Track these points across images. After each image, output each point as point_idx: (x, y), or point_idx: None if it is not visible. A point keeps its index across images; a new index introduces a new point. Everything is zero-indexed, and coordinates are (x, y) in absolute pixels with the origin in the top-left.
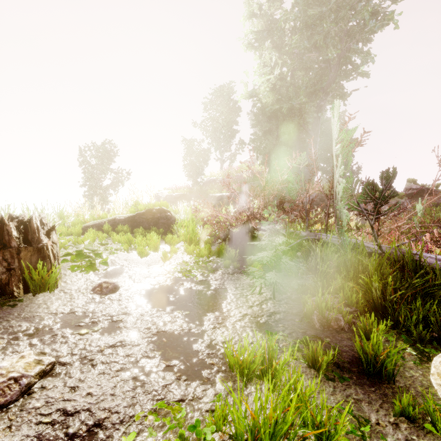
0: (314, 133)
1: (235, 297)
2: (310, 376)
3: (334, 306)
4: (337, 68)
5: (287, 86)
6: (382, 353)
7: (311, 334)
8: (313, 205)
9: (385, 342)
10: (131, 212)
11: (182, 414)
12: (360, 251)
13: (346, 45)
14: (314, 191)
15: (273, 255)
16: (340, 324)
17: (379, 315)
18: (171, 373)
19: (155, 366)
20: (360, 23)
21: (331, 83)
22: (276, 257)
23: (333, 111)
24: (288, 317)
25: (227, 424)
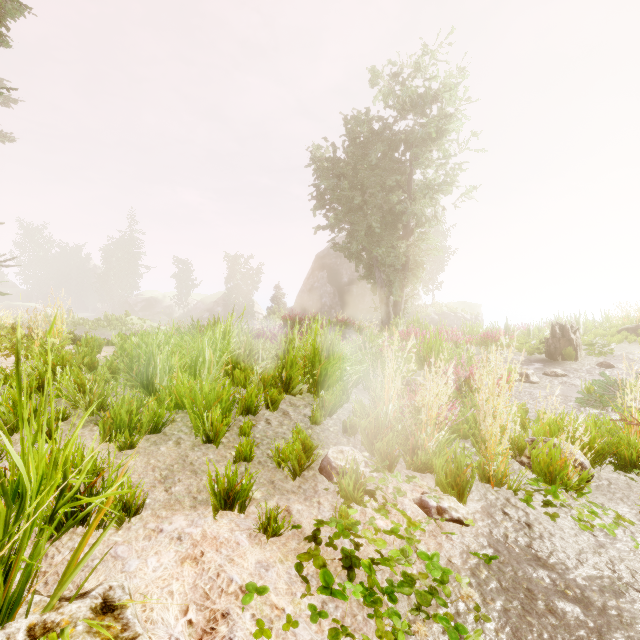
0: None
1: None
2: None
3: None
4: None
5: None
6: None
7: None
8: None
9: None
10: None
11: None
12: None
13: None
14: None
15: None
16: None
17: None
18: None
19: None
20: None
21: None
22: None
23: None
24: None
25: None
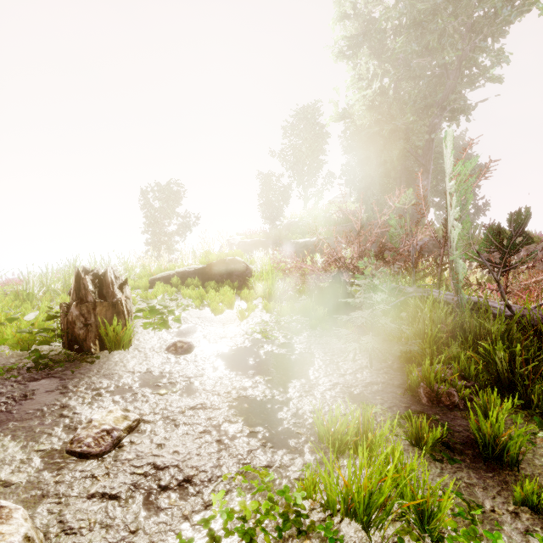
0: (425, 159)
1: (324, 363)
2: (413, 455)
3: (446, 378)
4: (457, 74)
5: (389, 102)
6: (504, 434)
7: (415, 410)
8: (424, 253)
9: (511, 424)
10: (201, 263)
11: (271, 478)
12: (482, 312)
13: (470, 43)
14: (424, 235)
15: (370, 315)
16: (453, 400)
17: (506, 393)
18: (256, 439)
19: (238, 431)
20: (488, 12)
21: (448, 94)
22: (373, 317)
23: (446, 141)
24: (388, 389)
25: (318, 494)
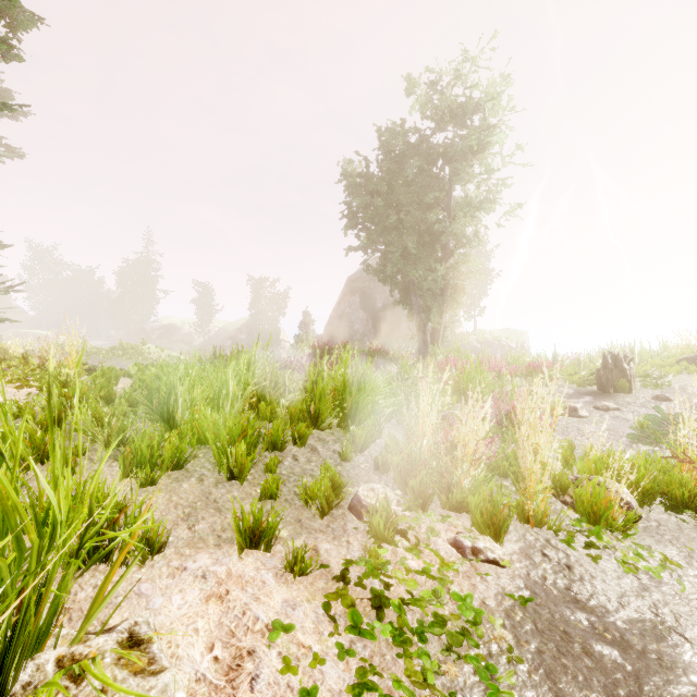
0: None
1: None
2: None
3: None
4: None
5: None
6: None
7: None
8: None
9: None
10: None
11: None
12: None
13: None
14: None
15: None
16: None
17: None
18: None
19: None
20: None
21: None
22: None
23: None
24: None
25: None
